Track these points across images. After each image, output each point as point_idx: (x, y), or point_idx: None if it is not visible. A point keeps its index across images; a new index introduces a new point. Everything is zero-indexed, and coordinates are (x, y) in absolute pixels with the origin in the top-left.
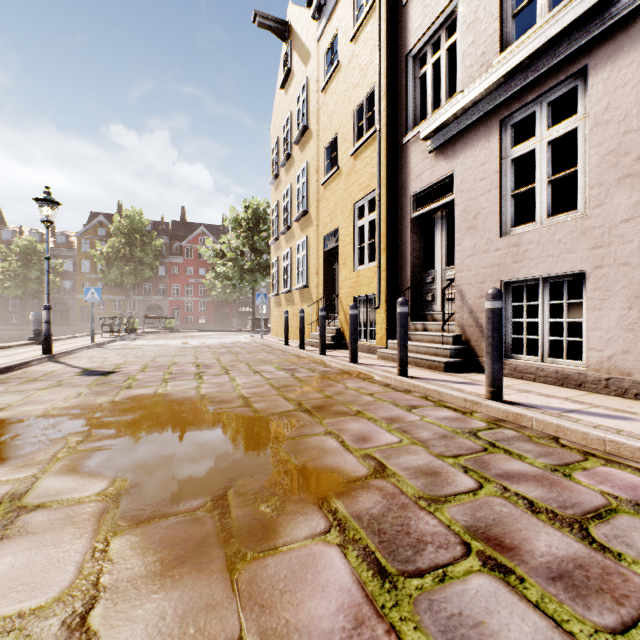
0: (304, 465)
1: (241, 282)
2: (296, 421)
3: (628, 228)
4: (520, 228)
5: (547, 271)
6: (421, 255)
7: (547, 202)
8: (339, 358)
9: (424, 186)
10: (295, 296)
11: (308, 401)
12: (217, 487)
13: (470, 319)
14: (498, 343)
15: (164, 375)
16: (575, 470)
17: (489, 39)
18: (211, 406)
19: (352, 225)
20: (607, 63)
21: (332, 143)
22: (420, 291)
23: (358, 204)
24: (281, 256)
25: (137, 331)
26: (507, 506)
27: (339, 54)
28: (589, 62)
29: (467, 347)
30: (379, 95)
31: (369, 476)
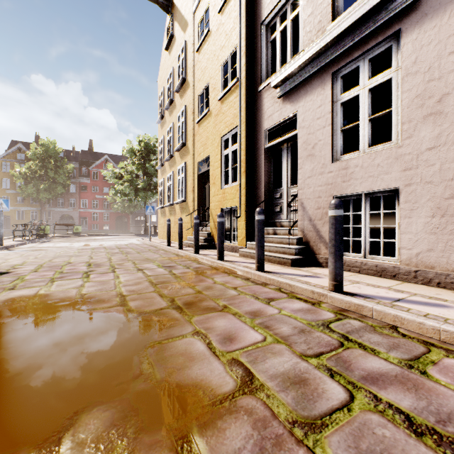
0: (167, 380)
1: (136, 198)
2: (166, 320)
3: (431, 154)
4: (348, 155)
5: (369, 188)
6: (272, 177)
7: (368, 135)
8: (209, 256)
9: (274, 124)
10: (176, 208)
11: (180, 297)
12: (51, 430)
13: (309, 225)
14: (340, 244)
15: (54, 274)
16: (427, 365)
17: (324, 10)
18: (87, 306)
19: (219, 154)
20: (415, 27)
21: (204, 91)
22: (271, 204)
23: (224, 138)
24: (166, 178)
25: (48, 235)
26: (387, 427)
27: (210, 23)
28: (401, 27)
29: (307, 247)
30: (240, 53)
31: (237, 392)
